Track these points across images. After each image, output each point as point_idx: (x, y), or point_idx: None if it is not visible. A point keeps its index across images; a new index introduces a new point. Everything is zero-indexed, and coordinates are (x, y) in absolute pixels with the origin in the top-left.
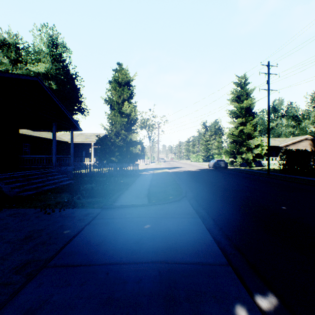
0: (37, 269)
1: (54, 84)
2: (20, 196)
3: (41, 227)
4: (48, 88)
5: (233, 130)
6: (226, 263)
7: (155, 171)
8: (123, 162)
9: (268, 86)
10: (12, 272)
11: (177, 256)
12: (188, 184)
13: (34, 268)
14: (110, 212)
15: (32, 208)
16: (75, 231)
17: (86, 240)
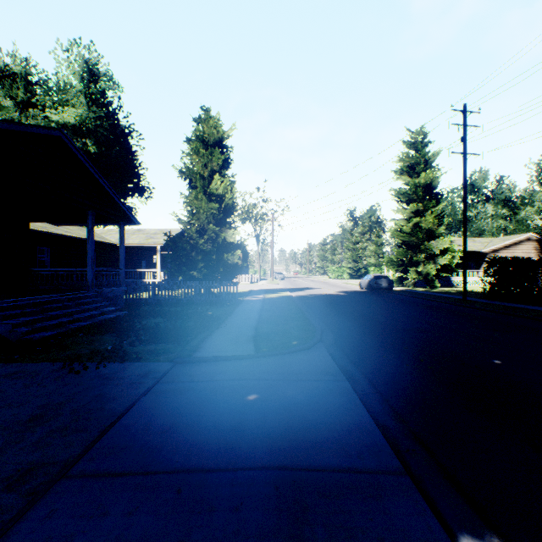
0: (47, 482)
1: (92, 144)
2: (28, 340)
3: (61, 398)
4: (83, 151)
5: (401, 223)
6: (400, 469)
7: (268, 295)
8: (211, 280)
9: (464, 148)
10: (0, 487)
11: (309, 456)
12: (325, 318)
13: (43, 479)
14: (186, 370)
15: (48, 362)
16: (123, 405)
17: (142, 423)
